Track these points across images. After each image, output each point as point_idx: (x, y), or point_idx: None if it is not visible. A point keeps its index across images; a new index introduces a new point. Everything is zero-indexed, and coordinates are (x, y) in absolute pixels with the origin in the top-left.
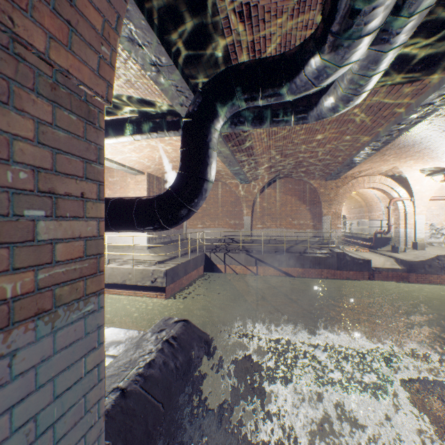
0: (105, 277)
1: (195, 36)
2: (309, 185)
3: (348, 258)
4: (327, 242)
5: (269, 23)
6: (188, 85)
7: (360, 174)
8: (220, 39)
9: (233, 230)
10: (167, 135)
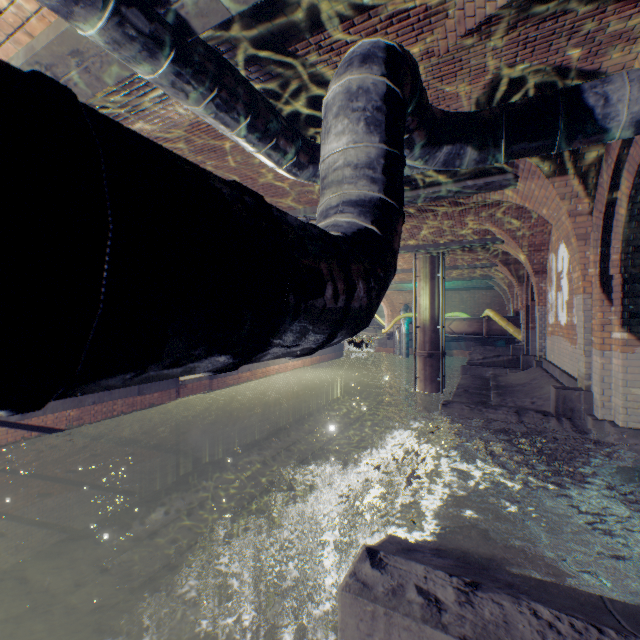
0: None
1: None
2: None
3: None
4: None
5: (414, 41)
6: None
7: None
8: None
9: None
10: None
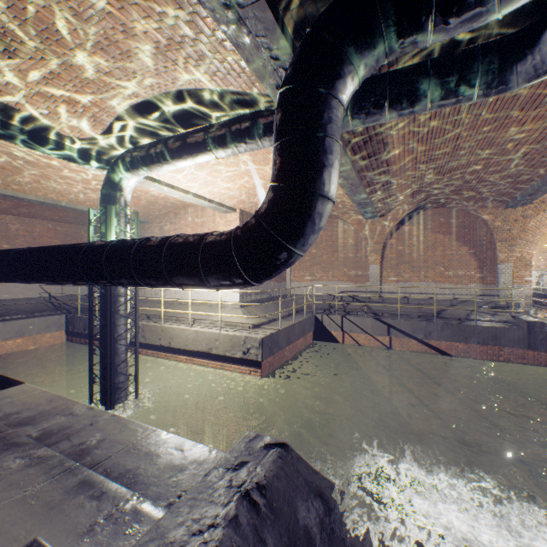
0: (188, 343)
1: None
2: (474, 218)
3: None
4: (507, 304)
5: None
6: (288, 44)
7: None
8: None
9: (354, 284)
10: (260, 144)
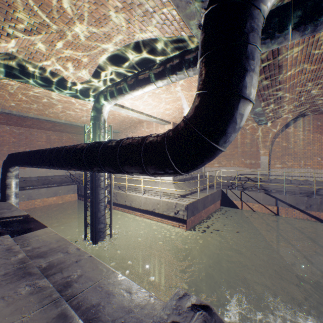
0: (141, 204)
1: None
2: None
3: None
4: None
5: None
6: None
7: None
8: None
9: (249, 169)
10: (186, 74)
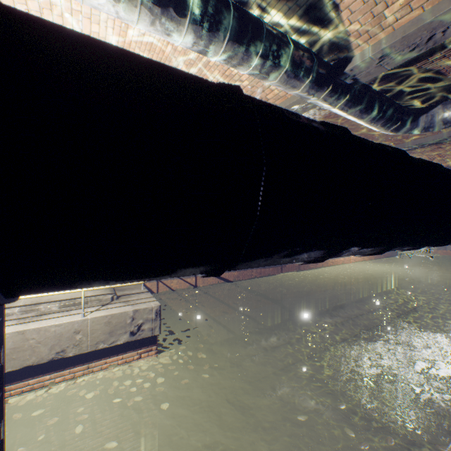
0: None
1: None
2: None
3: None
4: None
5: None
6: (448, 38)
7: None
8: None
9: None
10: (302, 86)
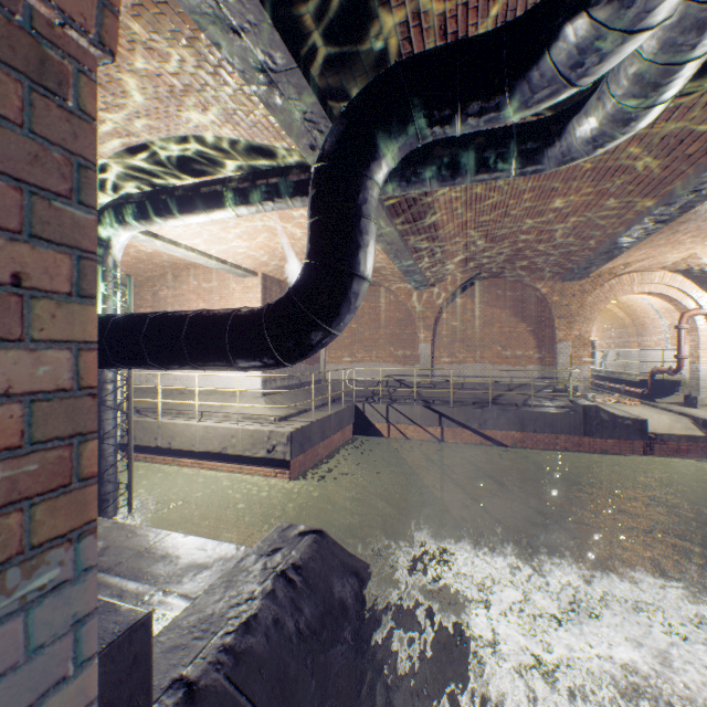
0: (195, 442)
1: (334, 8)
2: (533, 291)
3: (605, 416)
4: (565, 387)
5: None
6: (323, 109)
7: (625, 270)
8: (382, 12)
9: (402, 366)
10: (291, 204)
